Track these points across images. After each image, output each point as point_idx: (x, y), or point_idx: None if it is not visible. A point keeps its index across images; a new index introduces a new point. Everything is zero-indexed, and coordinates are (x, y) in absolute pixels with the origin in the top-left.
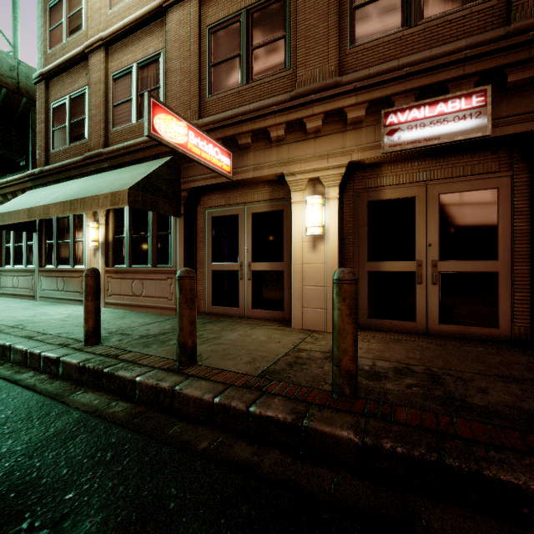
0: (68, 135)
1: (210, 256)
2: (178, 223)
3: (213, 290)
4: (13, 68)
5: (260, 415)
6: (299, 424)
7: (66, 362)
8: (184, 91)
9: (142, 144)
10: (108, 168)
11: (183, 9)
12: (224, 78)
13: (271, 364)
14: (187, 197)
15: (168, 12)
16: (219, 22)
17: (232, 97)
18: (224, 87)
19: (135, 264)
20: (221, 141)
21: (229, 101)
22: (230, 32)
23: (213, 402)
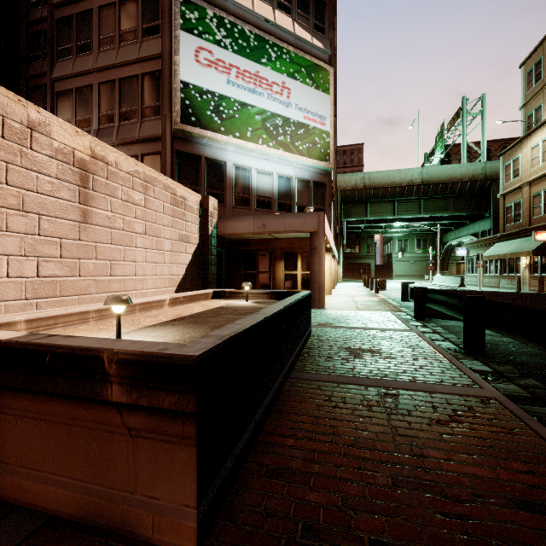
0: (513, 219)
1: None
2: None
3: None
4: (483, 168)
5: None
6: None
7: None
8: None
9: (543, 227)
10: (530, 235)
11: None
12: None
13: None
14: None
15: None
16: None
17: None
18: None
19: (542, 273)
20: None
21: None
22: None
23: None
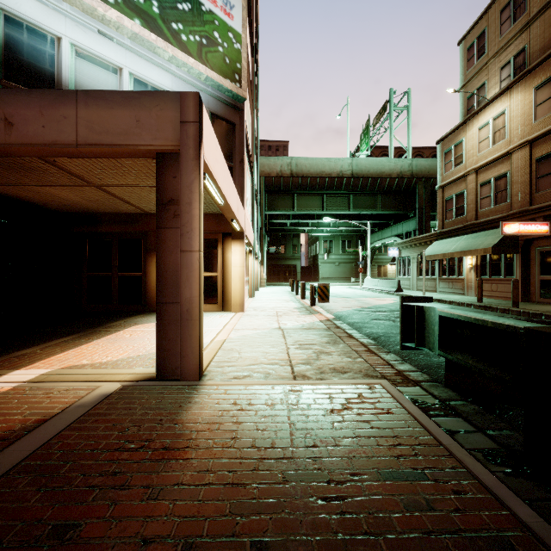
0: (454, 214)
1: (538, 272)
2: (518, 256)
3: (540, 290)
4: (410, 165)
5: (532, 312)
6: (541, 313)
7: (474, 304)
8: (521, 192)
9: (497, 220)
10: (477, 230)
11: (521, 152)
12: (545, 184)
13: (549, 310)
14: (523, 243)
15: (511, 153)
16: (542, 156)
17: (550, 193)
18: (545, 188)
19: (492, 276)
20: (542, 217)
21: (548, 195)
22: (549, 161)
23: (520, 311)
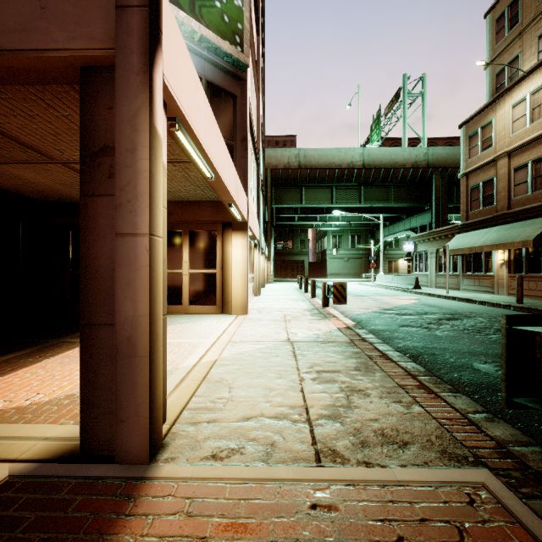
0: (481, 203)
1: None
2: None
3: None
4: (425, 154)
5: None
6: None
7: (514, 306)
8: None
9: (536, 208)
10: (510, 221)
11: None
12: None
13: None
14: None
15: None
16: None
17: None
18: None
19: (530, 272)
20: None
21: None
22: None
23: None
